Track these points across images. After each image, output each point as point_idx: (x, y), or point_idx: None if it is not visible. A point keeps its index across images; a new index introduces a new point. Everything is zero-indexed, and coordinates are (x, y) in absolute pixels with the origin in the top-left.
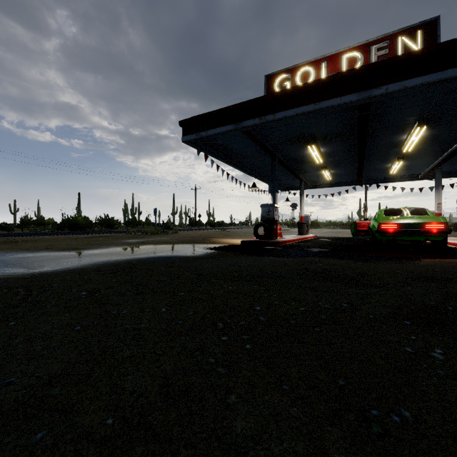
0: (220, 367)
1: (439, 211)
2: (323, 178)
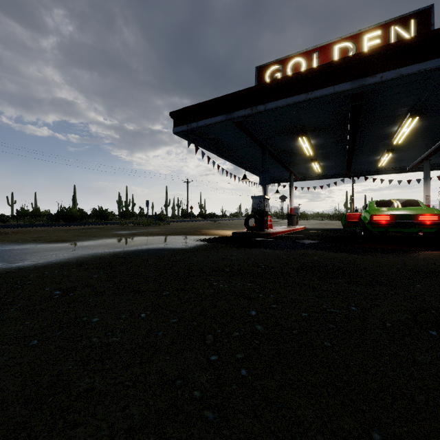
0: (207, 408)
1: (427, 203)
2: (312, 171)
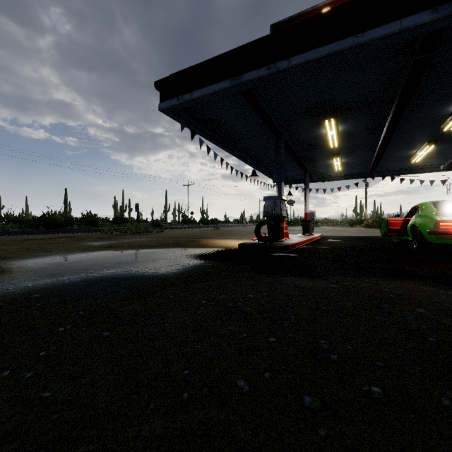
0: None
1: None
2: (330, 169)
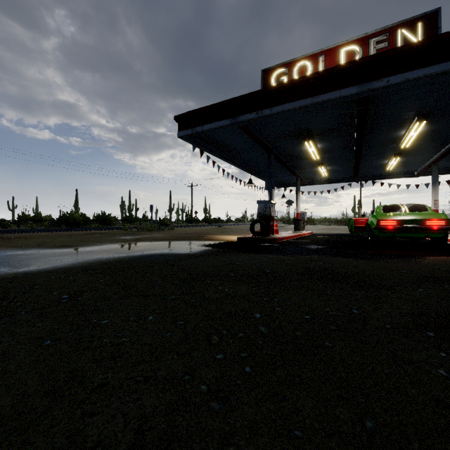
0: (213, 400)
1: (436, 208)
2: (319, 175)
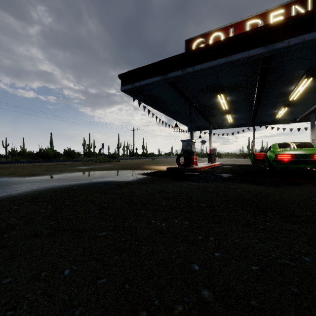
0: None
1: None
2: (226, 121)
